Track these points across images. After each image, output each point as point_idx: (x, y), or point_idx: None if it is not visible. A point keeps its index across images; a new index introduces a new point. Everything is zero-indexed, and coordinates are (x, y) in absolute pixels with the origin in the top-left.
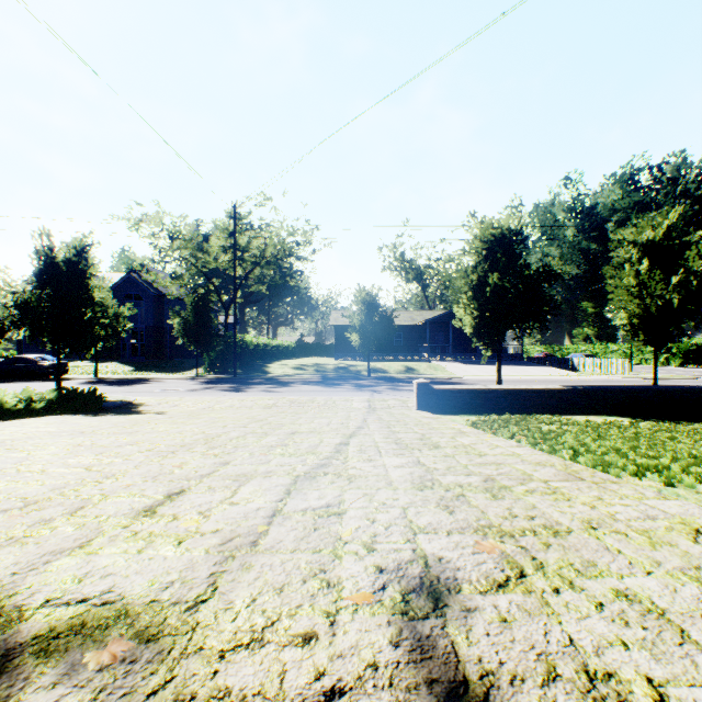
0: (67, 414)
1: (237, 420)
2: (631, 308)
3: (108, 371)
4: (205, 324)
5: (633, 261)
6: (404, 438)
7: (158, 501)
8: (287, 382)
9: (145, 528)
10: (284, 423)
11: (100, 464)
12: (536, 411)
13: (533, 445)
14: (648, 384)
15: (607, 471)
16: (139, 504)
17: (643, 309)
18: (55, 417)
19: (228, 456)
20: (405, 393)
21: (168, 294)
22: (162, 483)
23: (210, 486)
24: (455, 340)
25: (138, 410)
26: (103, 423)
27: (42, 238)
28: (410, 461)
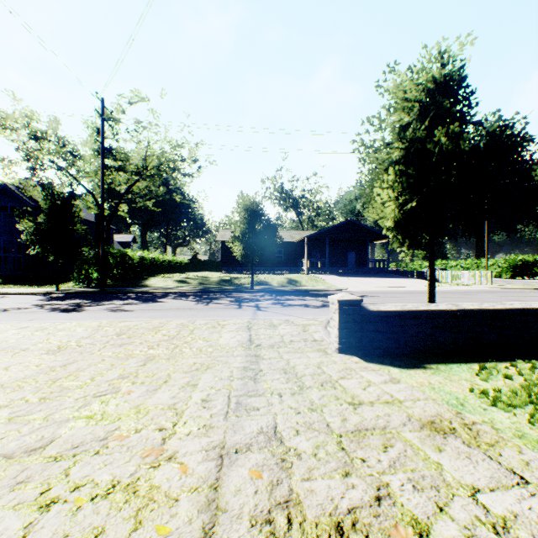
0: None
1: None
2: None
3: None
4: (64, 230)
5: None
6: None
7: None
8: (158, 296)
9: None
10: None
11: None
12: None
13: None
14: (537, 294)
15: None
16: None
17: None
18: None
19: None
20: (298, 310)
21: None
22: None
23: None
24: (329, 256)
25: None
26: None
27: None
28: None
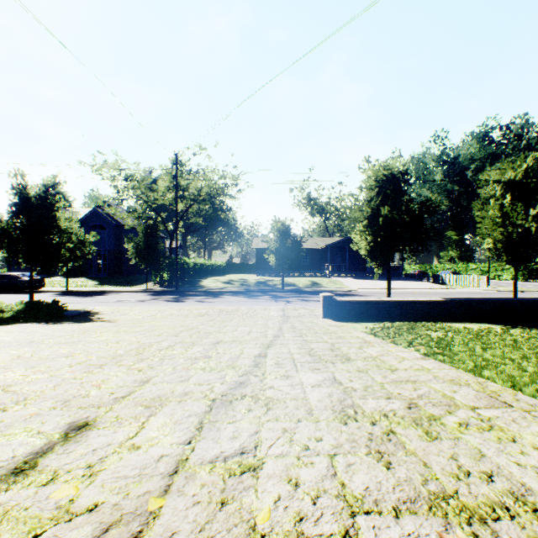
0: (32, 322)
1: (172, 328)
2: (495, 235)
3: (77, 285)
4: (153, 247)
5: (497, 196)
6: (316, 348)
7: (49, 444)
8: (218, 294)
9: (4, 500)
10: (211, 332)
11: (21, 382)
12: (421, 319)
13: (433, 355)
14: (505, 295)
15: (519, 388)
16: (25, 448)
17: (506, 236)
18: (19, 325)
19: (151, 372)
20: (312, 303)
21: (125, 224)
22: (69, 411)
23: (117, 416)
24: (350, 260)
25: (93, 318)
26: (56, 332)
27: (17, 177)
28: (326, 378)
